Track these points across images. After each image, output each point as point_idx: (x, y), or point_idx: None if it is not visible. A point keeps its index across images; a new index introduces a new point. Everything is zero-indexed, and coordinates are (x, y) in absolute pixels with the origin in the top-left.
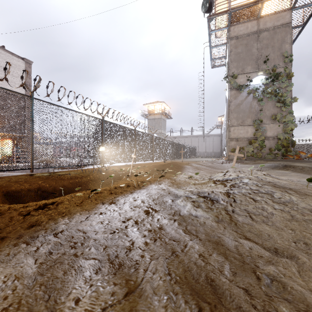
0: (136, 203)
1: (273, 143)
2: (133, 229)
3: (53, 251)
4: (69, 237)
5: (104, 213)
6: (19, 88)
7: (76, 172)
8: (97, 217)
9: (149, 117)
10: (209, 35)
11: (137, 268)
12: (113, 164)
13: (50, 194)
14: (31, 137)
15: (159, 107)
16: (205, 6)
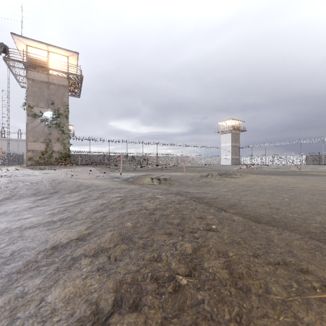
0: None
1: (58, 155)
2: None
3: None
4: None
5: None
6: None
7: None
8: None
9: None
10: (9, 67)
11: None
12: None
13: None
14: None
15: None
16: (2, 47)
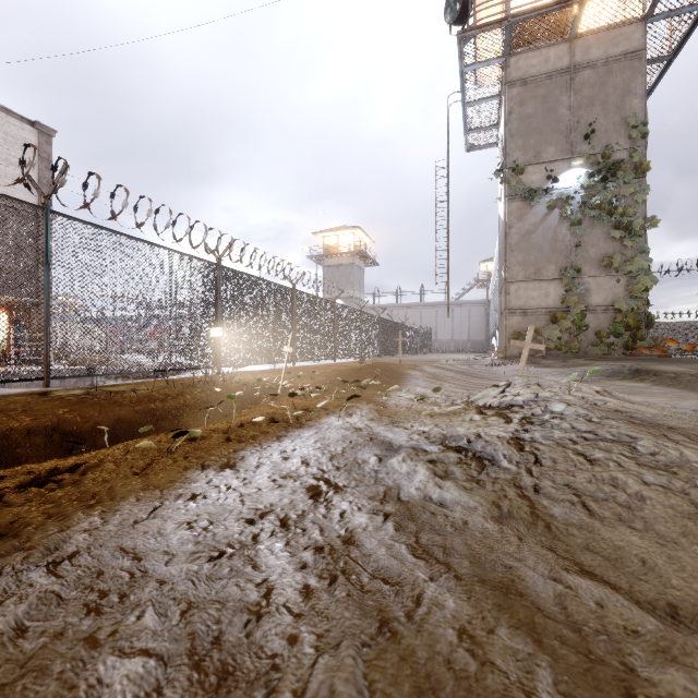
0: (287, 465)
1: (604, 320)
2: (273, 546)
3: (32, 624)
4: (90, 573)
5: (202, 495)
6: (23, 193)
7: (154, 386)
8: (182, 507)
9: (326, 261)
10: (461, 75)
11: (273, 687)
12: (244, 368)
13: (86, 440)
14: (46, 304)
15: (348, 240)
16: (454, 8)
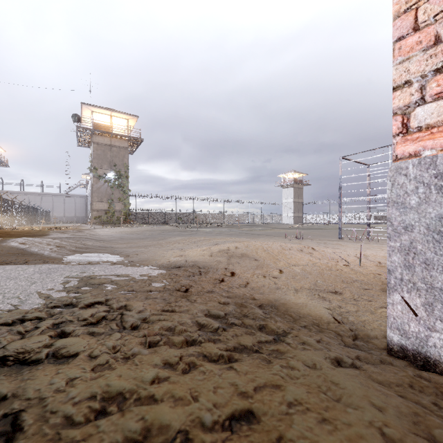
0: None
1: (119, 214)
2: None
3: None
4: None
5: None
6: None
7: None
8: None
9: None
10: (77, 132)
11: None
12: None
13: None
14: None
15: None
16: (75, 116)
